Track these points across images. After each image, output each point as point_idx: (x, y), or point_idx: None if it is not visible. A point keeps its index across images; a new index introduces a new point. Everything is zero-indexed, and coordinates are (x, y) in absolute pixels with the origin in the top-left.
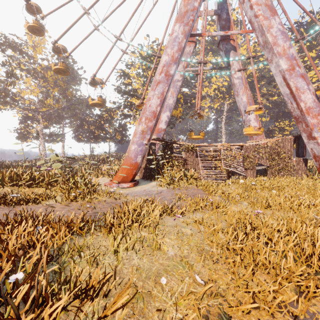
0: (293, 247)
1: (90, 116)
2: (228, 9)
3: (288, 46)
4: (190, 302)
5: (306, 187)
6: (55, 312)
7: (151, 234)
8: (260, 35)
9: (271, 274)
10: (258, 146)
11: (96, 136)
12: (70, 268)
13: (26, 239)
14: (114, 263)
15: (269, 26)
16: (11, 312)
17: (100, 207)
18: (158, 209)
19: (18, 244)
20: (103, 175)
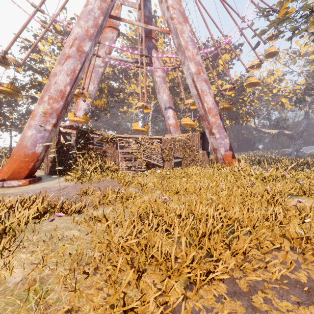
0: (190, 230)
1: None
2: (150, 8)
3: (196, 53)
4: None
5: (208, 174)
6: None
7: None
8: (175, 37)
9: (162, 270)
10: (174, 140)
11: None
12: None
13: None
14: None
15: (182, 31)
16: None
17: None
18: (32, 209)
19: None
20: None
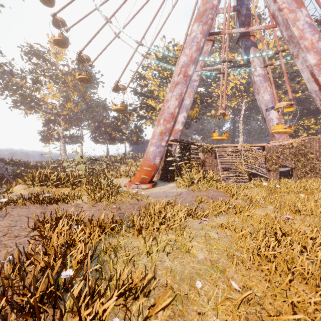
0: None
1: (106, 118)
2: (248, 4)
3: (317, 39)
4: (227, 308)
5: None
6: (108, 308)
7: (178, 237)
8: (284, 29)
9: (309, 284)
10: (282, 147)
11: (113, 138)
12: (115, 267)
13: (65, 237)
14: (147, 264)
15: (295, 19)
16: (69, 306)
17: (124, 208)
18: (182, 212)
19: (59, 242)
20: (121, 176)
